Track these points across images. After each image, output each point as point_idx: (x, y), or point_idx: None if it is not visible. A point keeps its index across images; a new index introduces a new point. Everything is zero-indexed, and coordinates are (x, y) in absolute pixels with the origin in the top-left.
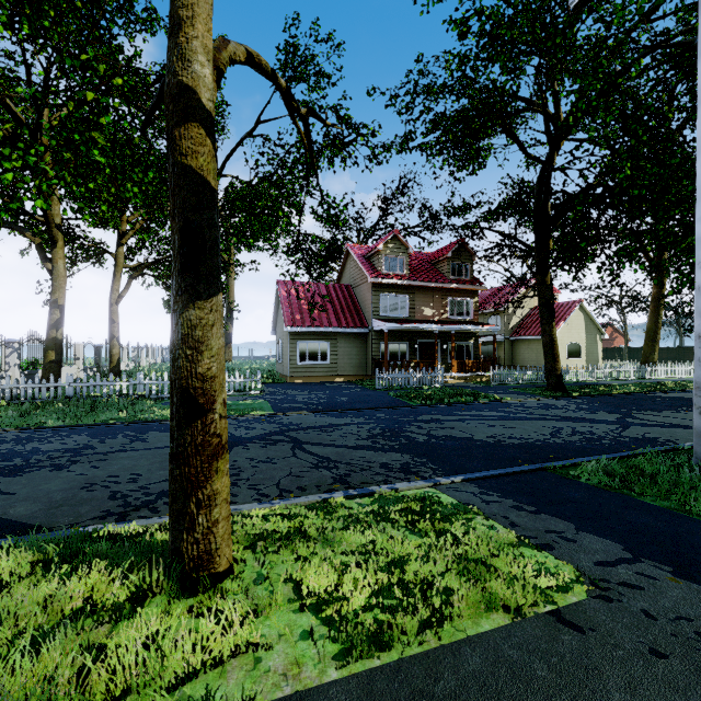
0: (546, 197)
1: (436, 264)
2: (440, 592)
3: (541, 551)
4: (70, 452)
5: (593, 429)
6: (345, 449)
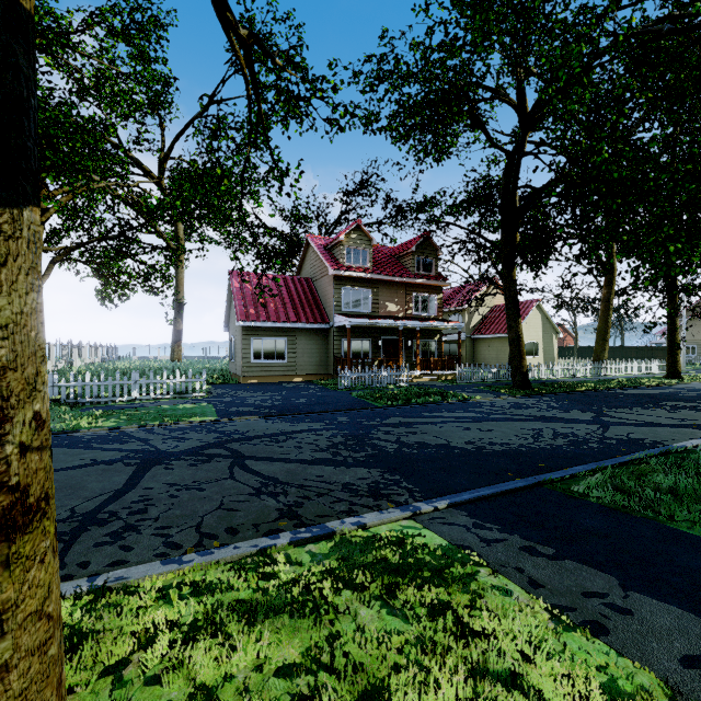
0: (514, 187)
1: (400, 258)
2: None
3: (594, 641)
4: None
5: (574, 431)
6: (298, 465)
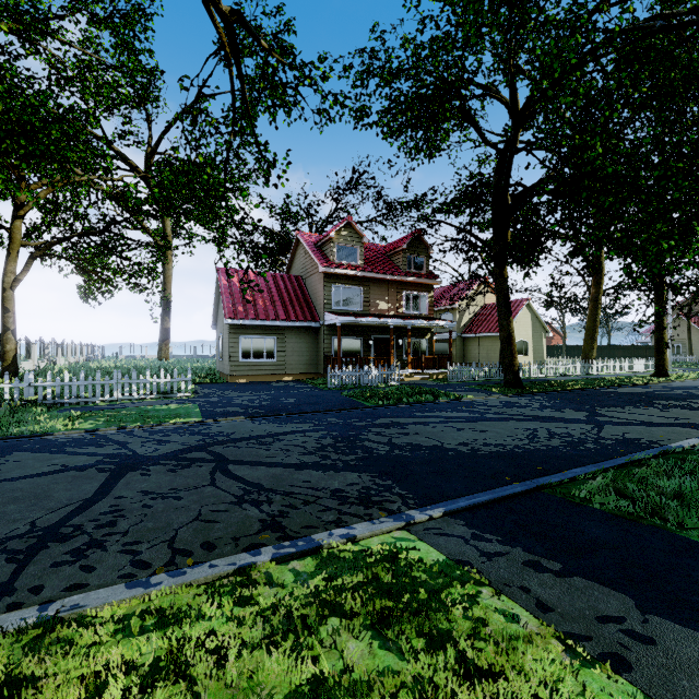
0: (506, 184)
1: (391, 256)
2: None
3: (617, 680)
4: None
5: (569, 430)
6: (285, 469)
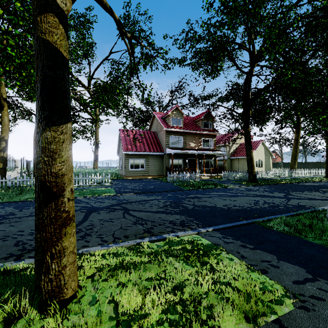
0: (248, 89)
1: (196, 122)
2: (205, 307)
3: (261, 275)
4: (0, 217)
5: (273, 201)
6: (151, 213)
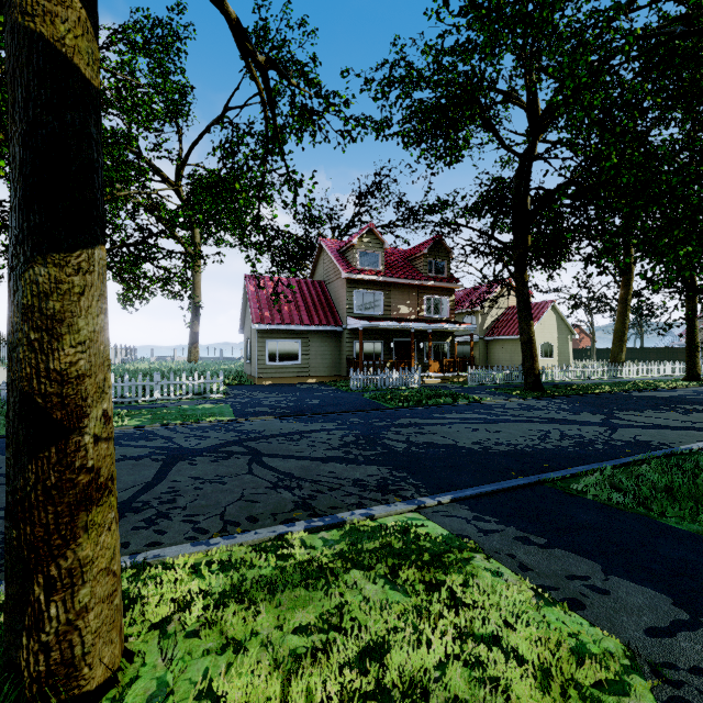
0: (525, 190)
1: (412, 261)
2: None
3: (570, 613)
4: None
5: (581, 432)
6: (312, 462)
